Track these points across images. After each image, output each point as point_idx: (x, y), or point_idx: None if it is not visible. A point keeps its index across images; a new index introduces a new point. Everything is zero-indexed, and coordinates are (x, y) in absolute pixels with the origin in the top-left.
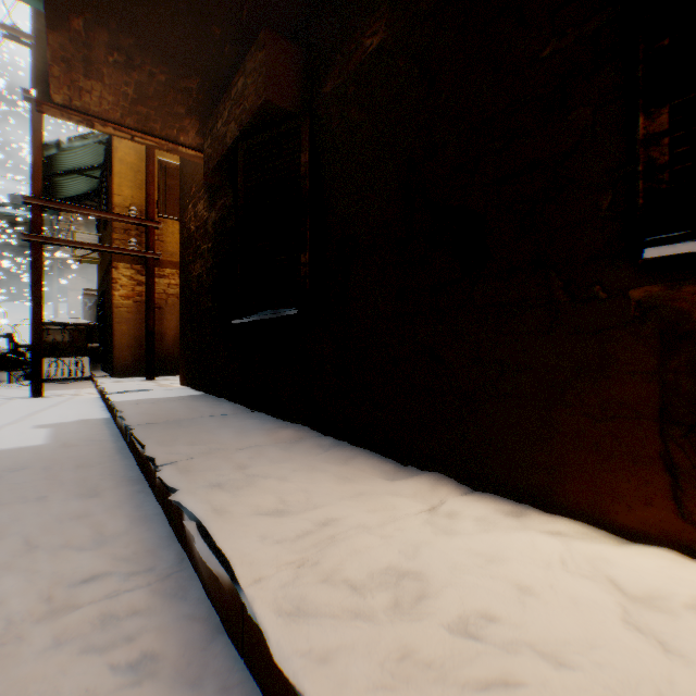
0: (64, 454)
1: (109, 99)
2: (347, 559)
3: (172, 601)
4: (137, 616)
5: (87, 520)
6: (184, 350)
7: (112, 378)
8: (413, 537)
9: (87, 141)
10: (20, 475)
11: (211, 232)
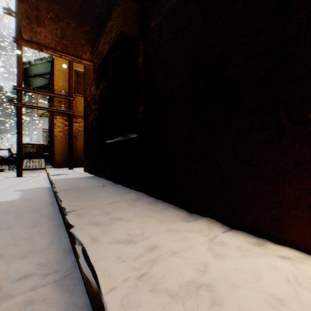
0: (26, 204)
1: (49, 37)
2: (165, 274)
3: (66, 293)
4: (45, 302)
5: (29, 240)
6: (85, 155)
7: (53, 168)
8: (203, 259)
9: (42, 61)
10: (2, 215)
11: (97, 100)
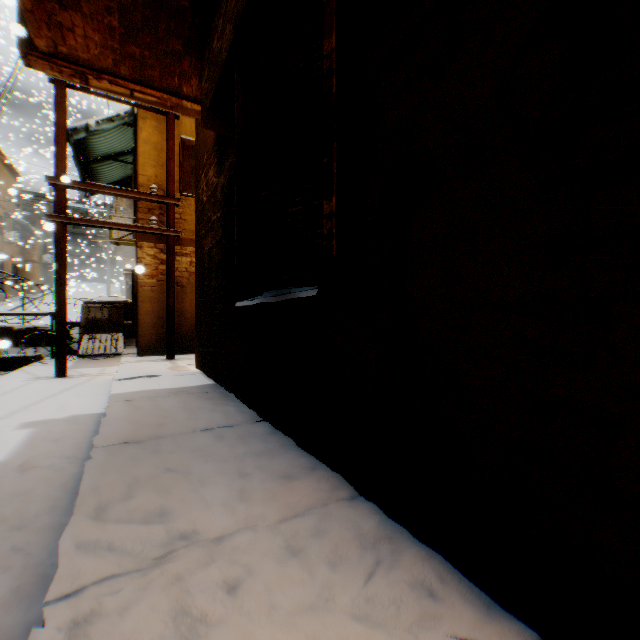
0: (9, 485)
1: (94, 39)
2: None
3: None
4: None
5: None
6: (198, 331)
7: (136, 357)
8: None
9: (113, 124)
10: None
11: (220, 199)
